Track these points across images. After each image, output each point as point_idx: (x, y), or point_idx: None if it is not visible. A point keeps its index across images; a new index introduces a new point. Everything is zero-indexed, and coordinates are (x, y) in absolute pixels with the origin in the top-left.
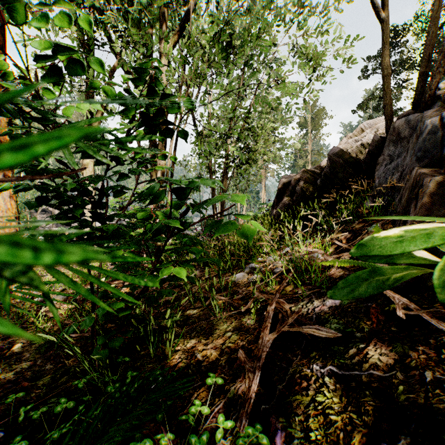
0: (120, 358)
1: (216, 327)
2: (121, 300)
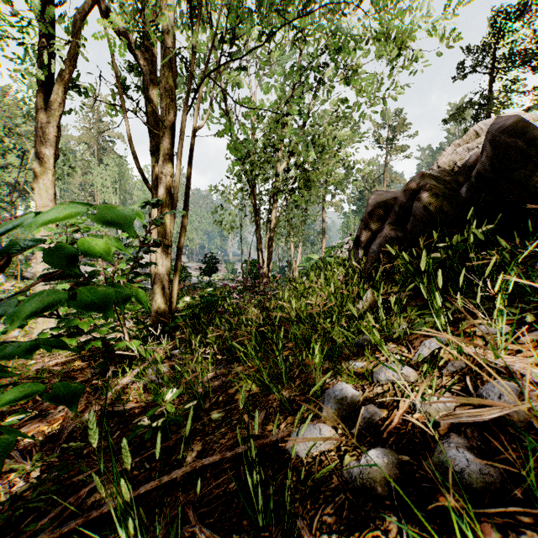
0: None
1: None
2: None
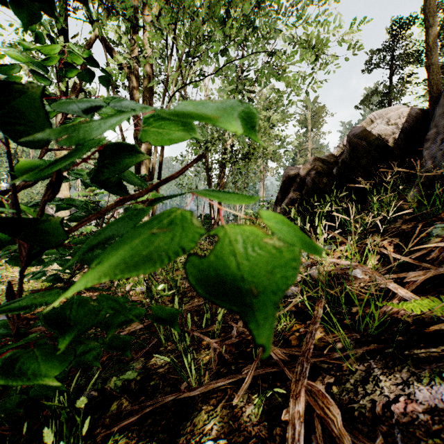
0: None
1: (188, 414)
2: None
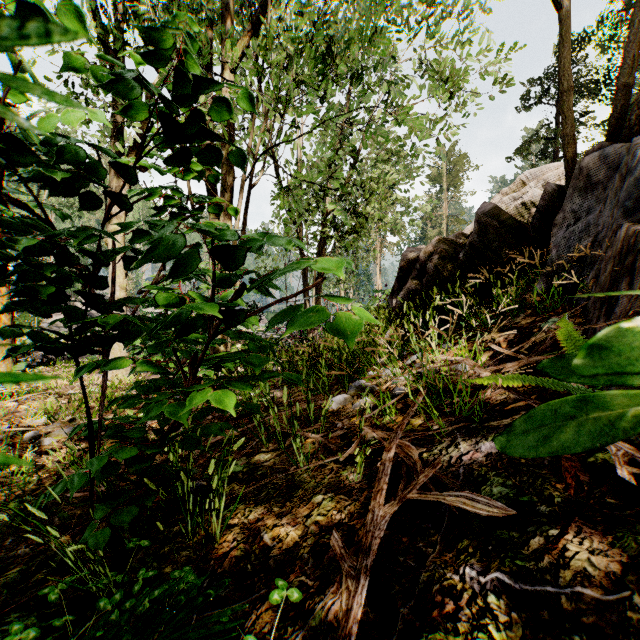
0: (133, 542)
1: (299, 486)
2: (141, 440)
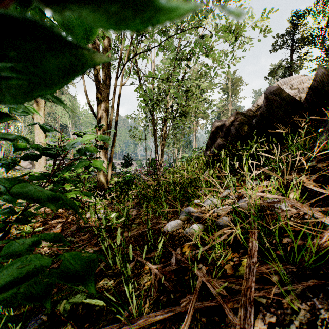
0: None
1: None
2: None
